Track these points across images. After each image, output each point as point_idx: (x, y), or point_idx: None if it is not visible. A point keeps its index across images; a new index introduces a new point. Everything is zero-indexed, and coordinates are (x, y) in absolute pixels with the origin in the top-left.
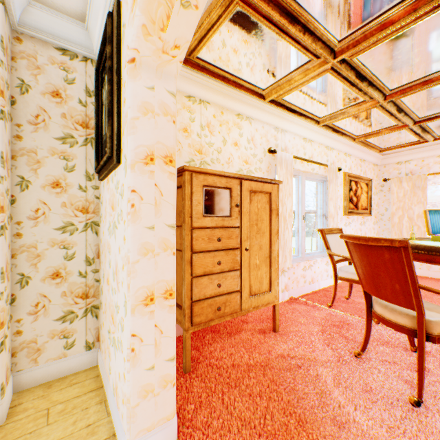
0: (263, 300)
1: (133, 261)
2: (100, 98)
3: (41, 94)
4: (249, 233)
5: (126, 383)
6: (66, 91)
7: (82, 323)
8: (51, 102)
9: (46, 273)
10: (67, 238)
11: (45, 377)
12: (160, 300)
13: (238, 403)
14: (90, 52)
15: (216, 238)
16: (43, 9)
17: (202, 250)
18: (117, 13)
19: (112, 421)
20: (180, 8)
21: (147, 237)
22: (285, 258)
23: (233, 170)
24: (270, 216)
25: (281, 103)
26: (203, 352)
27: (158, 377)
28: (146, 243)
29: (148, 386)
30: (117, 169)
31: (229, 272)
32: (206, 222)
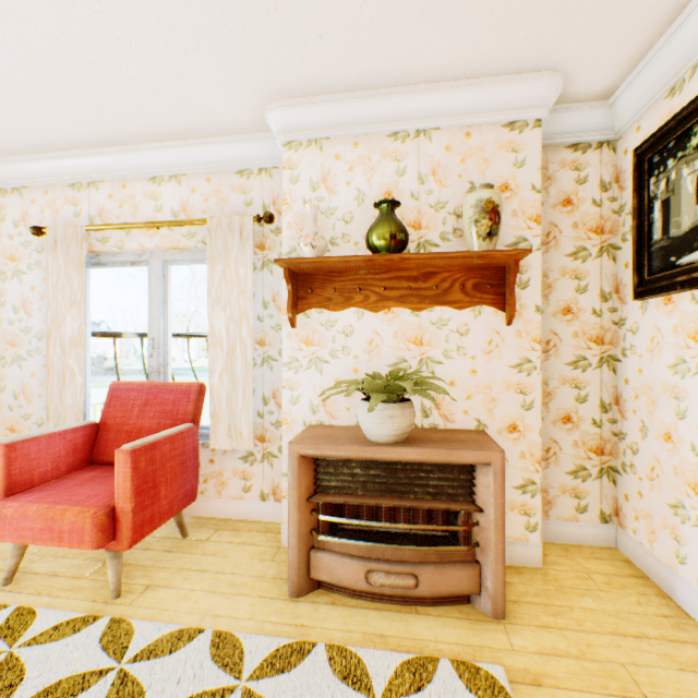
0: None
1: None
2: (644, 192)
3: (550, 208)
4: None
5: None
6: (576, 195)
7: (594, 485)
8: (560, 213)
9: (555, 415)
10: (577, 375)
11: (555, 537)
12: None
13: None
14: (607, 134)
15: None
16: (561, 109)
17: None
18: None
19: None
20: None
21: None
22: None
23: None
24: None
25: None
26: None
27: None
28: None
29: None
30: None
31: None
32: None
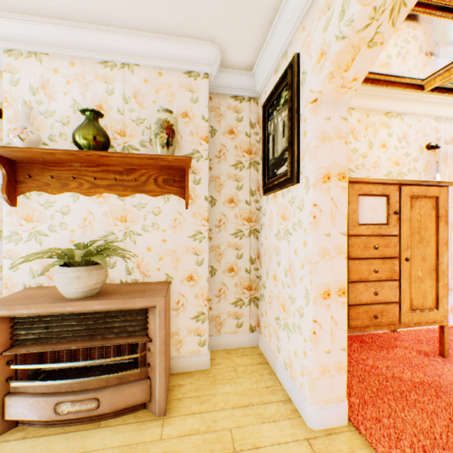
0: (427, 317)
1: (314, 261)
2: (266, 130)
3: (222, 134)
4: (409, 242)
5: (307, 359)
6: (237, 128)
7: (247, 309)
8: (228, 138)
9: (225, 267)
10: (238, 241)
11: (225, 345)
12: (334, 296)
13: (409, 413)
14: (253, 93)
15: (371, 246)
16: (226, 71)
17: (357, 257)
18: (296, 64)
19: (285, 390)
20: (365, 50)
21: (324, 242)
22: (451, 274)
23: (380, 174)
24: (436, 224)
25: (447, 88)
26: (353, 357)
27: (333, 361)
28: (324, 247)
29: (325, 366)
30: (291, 187)
31: (386, 281)
32: (361, 230)
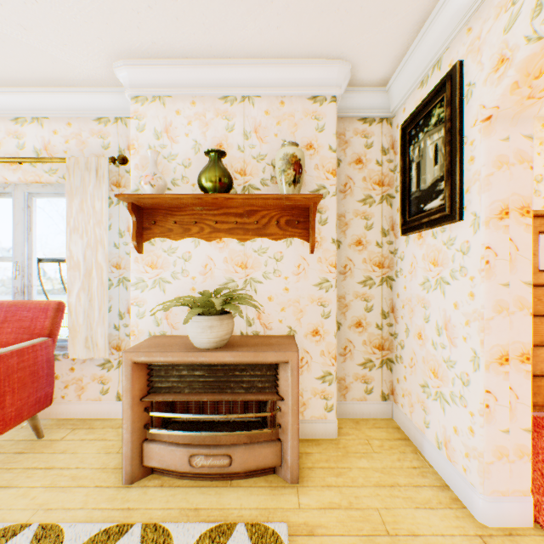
0: None
1: (486, 318)
2: (407, 156)
3: (347, 165)
4: None
5: (475, 437)
6: (365, 156)
7: (377, 373)
8: (354, 169)
9: (351, 321)
10: (366, 291)
11: (351, 413)
12: (515, 363)
13: None
14: (386, 112)
15: None
16: (353, 91)
17: (537, 314)
18: (458, 75)
19: (437, 473)
20: None
21: (501, 294)
22: None
23: None
24: None
25: None
26: None
27: (512, 444)
28: (500, 300)
29: (501, 449)
30: (447, 226)
31: None
32: (543, 278)
